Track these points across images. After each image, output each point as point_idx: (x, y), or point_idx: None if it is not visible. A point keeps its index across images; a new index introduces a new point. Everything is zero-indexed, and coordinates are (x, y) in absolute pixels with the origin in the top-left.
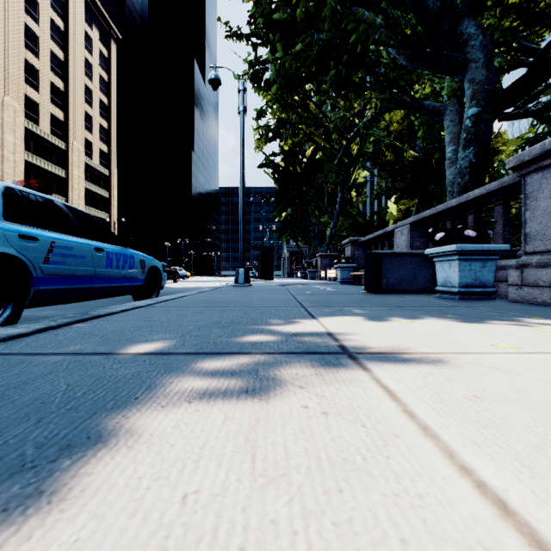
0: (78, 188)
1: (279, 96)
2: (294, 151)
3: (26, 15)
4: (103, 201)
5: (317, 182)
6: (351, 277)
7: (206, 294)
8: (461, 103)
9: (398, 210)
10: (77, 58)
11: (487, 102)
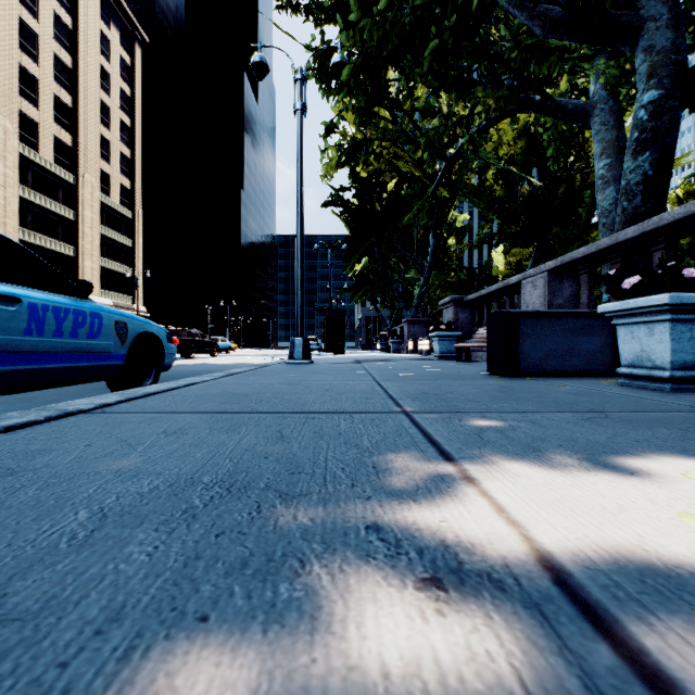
0: (91, 233)
1: (353, 83)
2: (372, 184)
3: (21, 7)
4: (125, 252)
5: (402, 224)
6: (454, 350)
7: (235, 377)
8: (617, 99)
9: (506, 263)
10: (89, 64)
11: (675, 79)
